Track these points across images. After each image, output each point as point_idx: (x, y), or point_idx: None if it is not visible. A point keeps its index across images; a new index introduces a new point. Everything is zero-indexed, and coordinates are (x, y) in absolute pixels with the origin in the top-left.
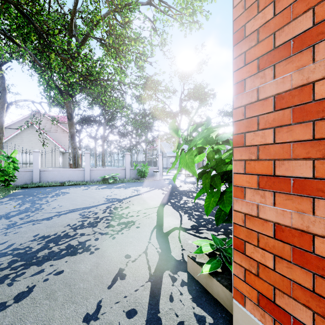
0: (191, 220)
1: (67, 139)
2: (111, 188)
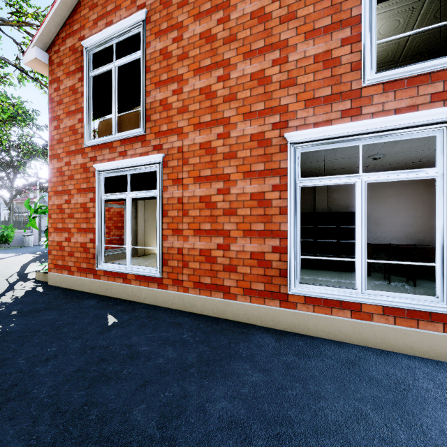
0: None
1: None
2: None
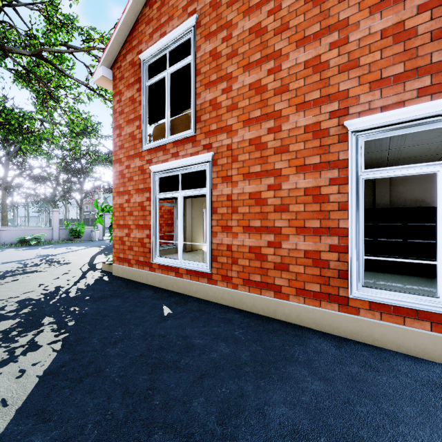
0: None
1: None
2: (37, 249)
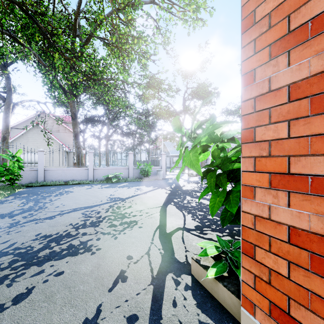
0: (194, 220)
1: (71, 139)
2: (114, 187)
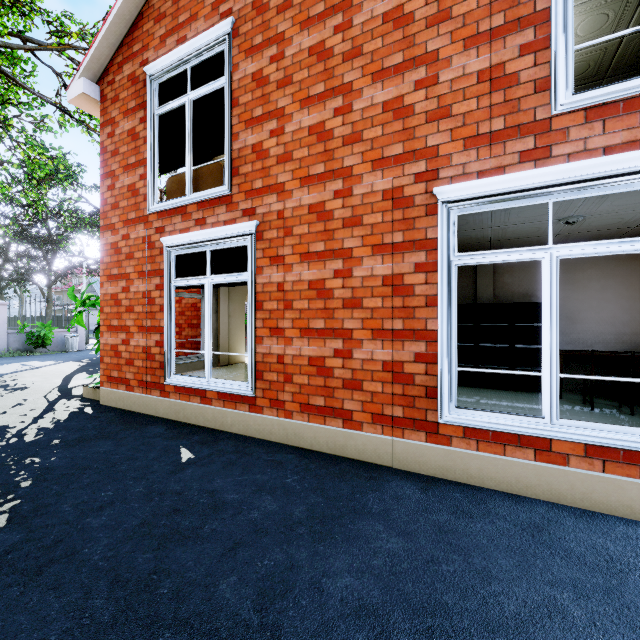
0: None
1: None
2: None
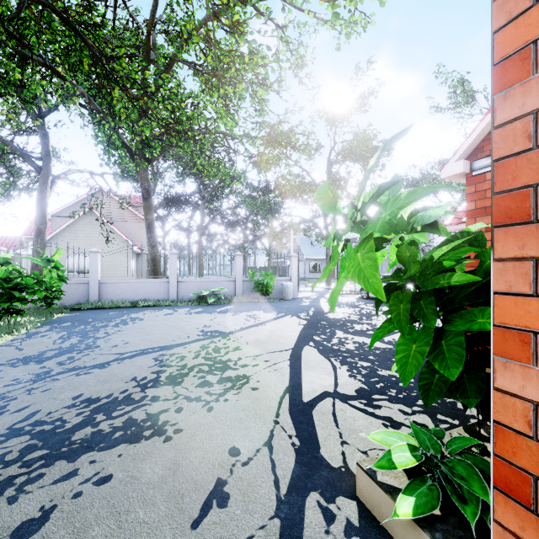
0: (354, 377)
1: (144, 232)
2: (211, 313)
